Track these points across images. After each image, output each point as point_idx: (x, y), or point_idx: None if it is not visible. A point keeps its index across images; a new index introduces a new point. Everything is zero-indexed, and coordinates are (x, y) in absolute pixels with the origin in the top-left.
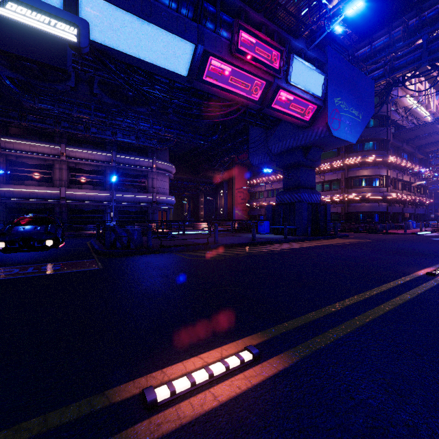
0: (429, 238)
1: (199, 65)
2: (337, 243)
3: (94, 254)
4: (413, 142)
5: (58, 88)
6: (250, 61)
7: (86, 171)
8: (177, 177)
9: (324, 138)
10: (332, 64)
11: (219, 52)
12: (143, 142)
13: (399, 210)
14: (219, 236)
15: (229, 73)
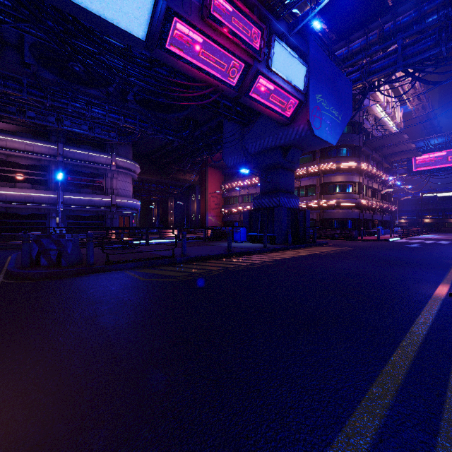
0: (403, 245)
1: (162, 27)
2: (321, 252)
3: (0, 277)
4: (382, 151)
5: None
6: (226, 33)
7: (22, 166)
8: (143, 178)
9: (304, 138)
10: (313, 57)
11: (187, 14)
12: (99, 134)
13: (369, 216)
14: (189, 246)
15: (200, 44)
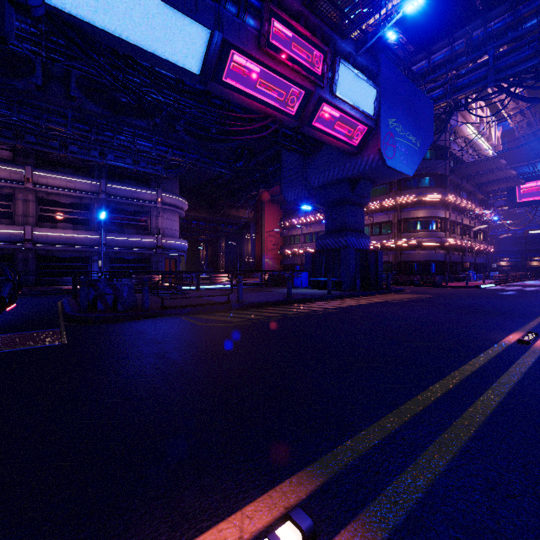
0: (495, 292)
1: (217, 60)
2: (393, 299)
3: (61, 321)
4: (474, 179)
5: (18, 86)
6: (285, 60)
7: (64, 205)
8: (190, 215)
9: (375, 169)
10: (386, 76)
11: (243, 44)
12: (144, 167)
13: (458, 259)
14: (244, 292)
15: (257, 74)
